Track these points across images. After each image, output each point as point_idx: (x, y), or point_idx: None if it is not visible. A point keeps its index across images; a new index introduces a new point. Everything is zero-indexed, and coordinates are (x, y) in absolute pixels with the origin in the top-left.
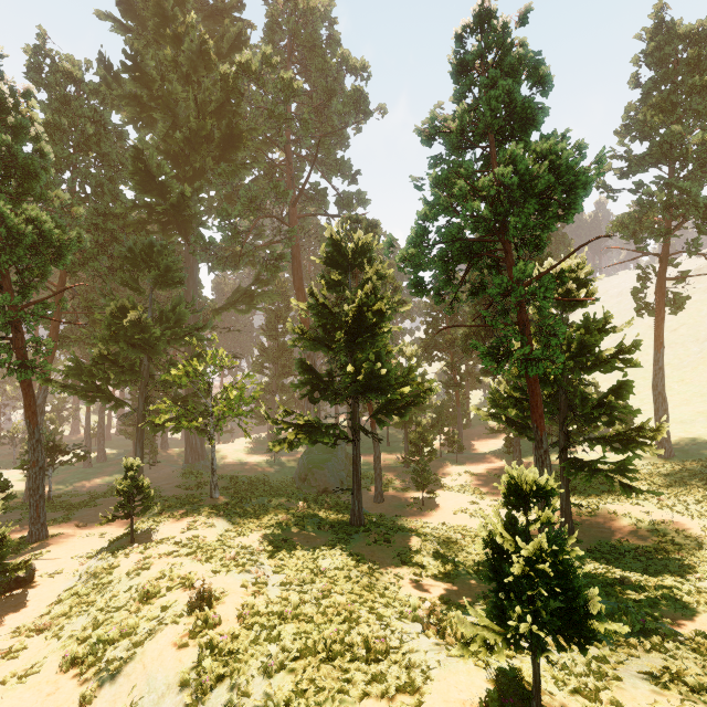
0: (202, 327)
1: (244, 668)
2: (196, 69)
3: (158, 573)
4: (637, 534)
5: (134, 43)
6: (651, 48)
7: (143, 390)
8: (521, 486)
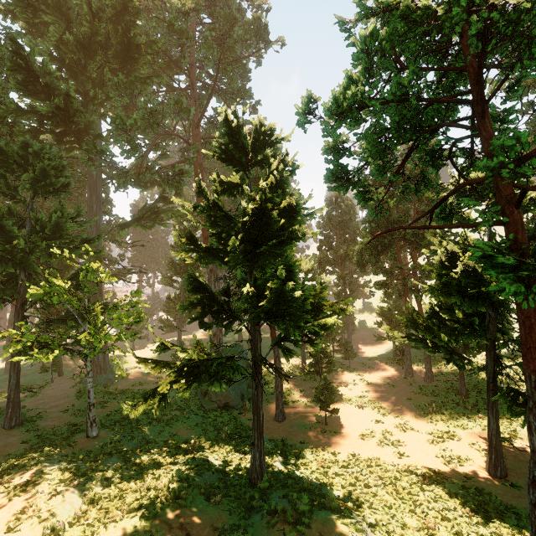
0: (90, 239)
1: None
2: None
3: None
4: None
5: None
6: None
7: (19, 308)
8: None
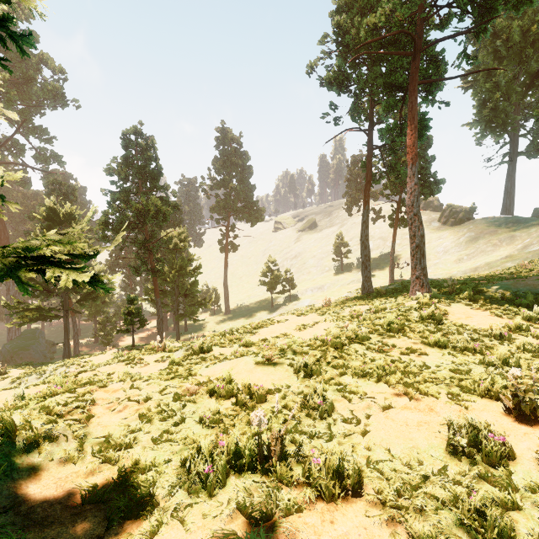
0: None
1: (41, 370)
2: None
3: None
4: None
5: None
6: (220, 138)
7: None
8: (131, 299)
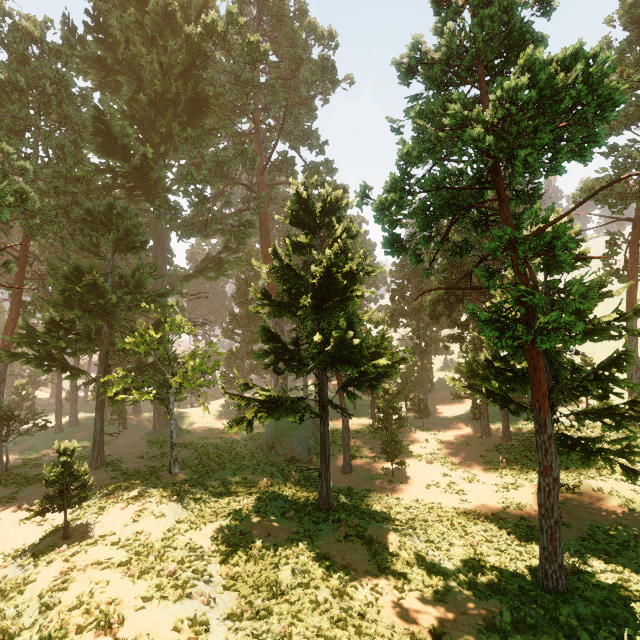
0: (165, 293)
1: None
2: (162, 32)
3: (73, 600)
4: (631, 517)
5: (96, 2)
6: (627, 5)
7: (103, 358)
8: None
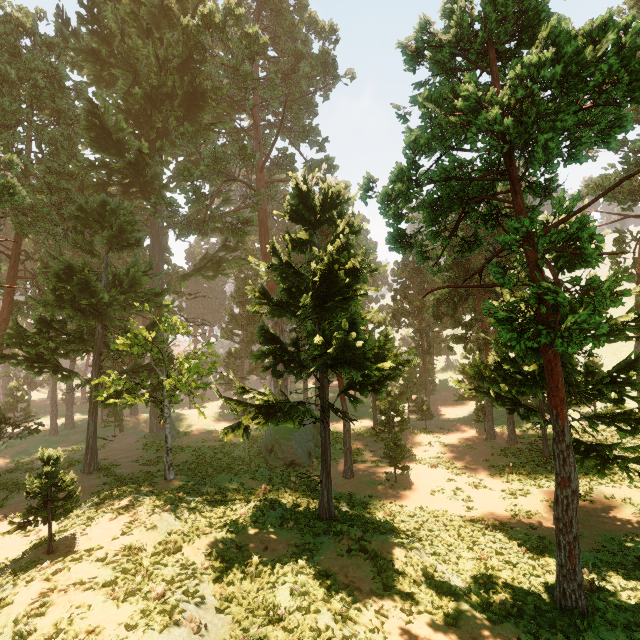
0: (161, 292)
1: None
2: (158, 25)
3: (50, 628)
4: None
5: None
6: None
7: (96, 359)
8: None
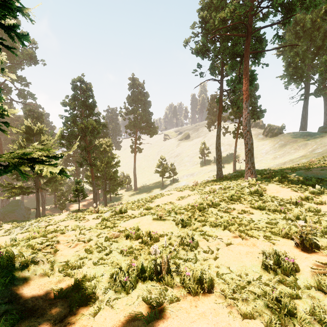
0: None
1: (23, 224)
2: None
3: None
4: None
5: None
6: (131, 84)
7: None
8: (78, 181)
